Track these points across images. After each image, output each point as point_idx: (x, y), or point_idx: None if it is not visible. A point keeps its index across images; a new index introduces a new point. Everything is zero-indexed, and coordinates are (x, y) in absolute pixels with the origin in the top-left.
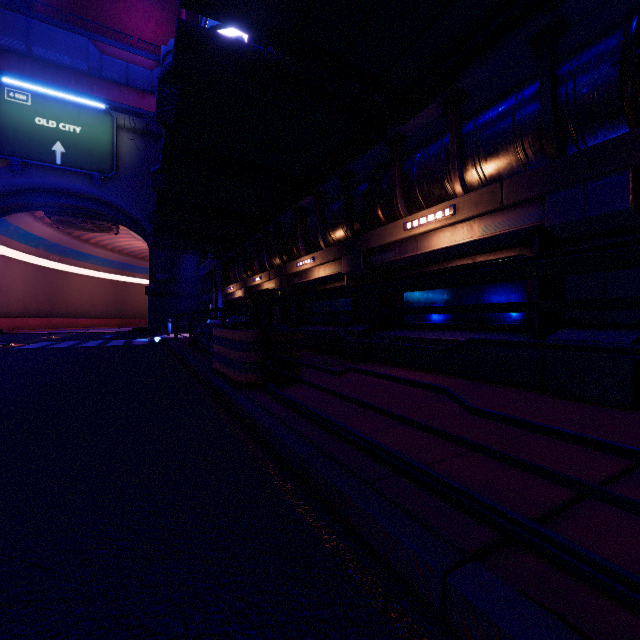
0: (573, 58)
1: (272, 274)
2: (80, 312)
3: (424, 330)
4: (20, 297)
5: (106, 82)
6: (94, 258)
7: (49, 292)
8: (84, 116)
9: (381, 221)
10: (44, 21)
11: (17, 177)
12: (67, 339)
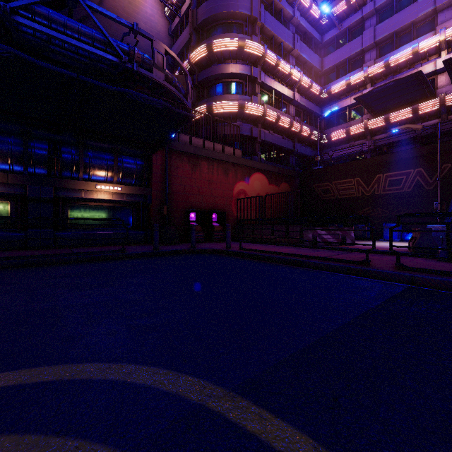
0: (32, 142)
1: None
2: None
3: None
4: None
5: None
6: None
7: None
8: None
9: None
10: None
11: None
12: None
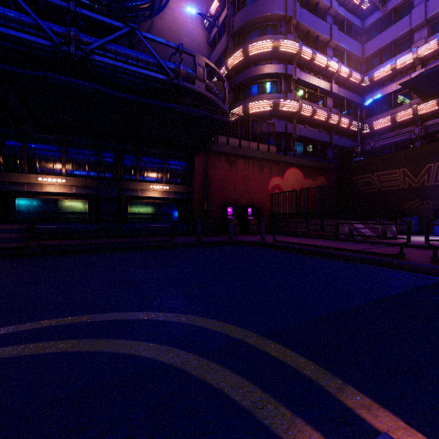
0: (103, 153)
1: None
2: None
3: (39, 224)
4: None
5: None
6: None
7: None
8: None
9: (3, 166)
10: None
11: None
12: None
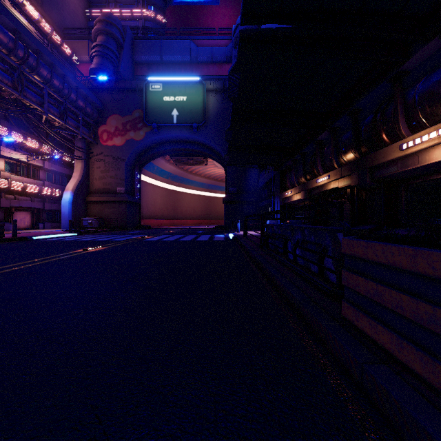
0: None
1: (346, 170)
2: (188, 216)
3: None
4: (160, 207)
5: (200, 64)
6: (195, 182)
7: (173, 204)
8: (188, 89)
9: None
10: (168, 39)
11: (155, 135)
12: (177, 233)
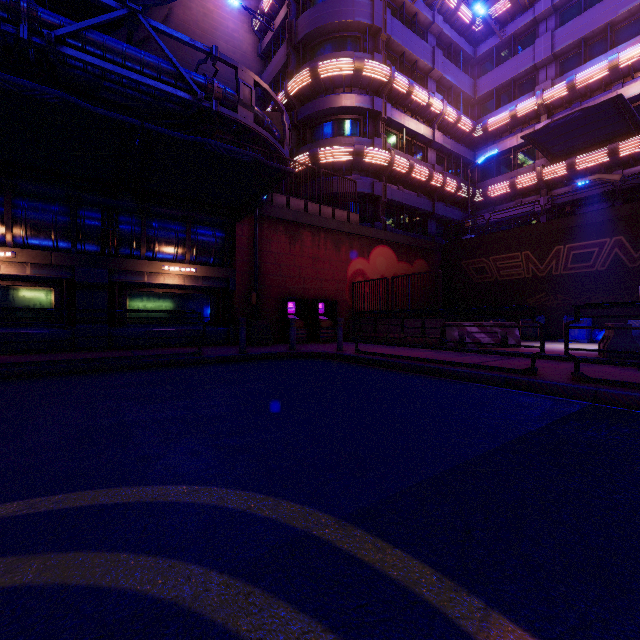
0: (82, 211)
1: None
2: None
3: None
4: None
5: None
6: None
7: None
8: None
9: None
10: None
11: None
12: None
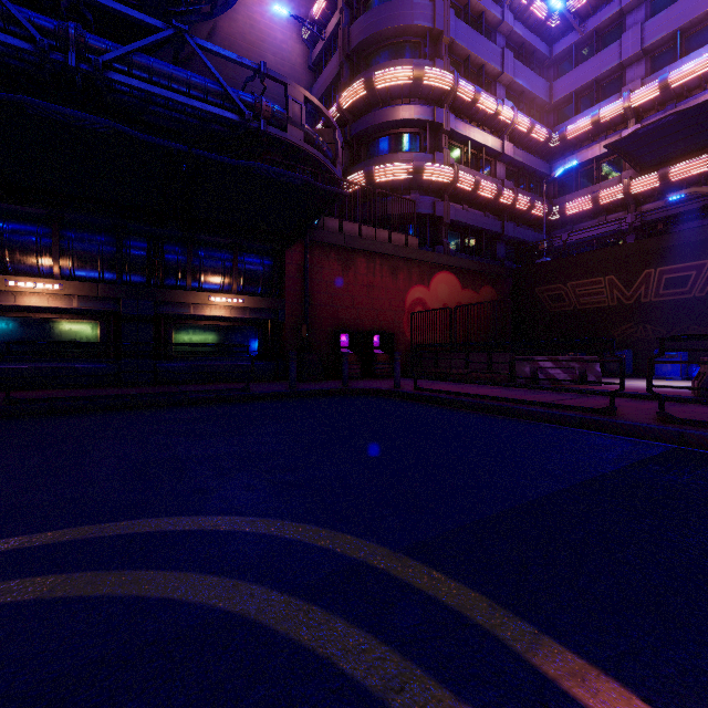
0: (127, 240)
1: None
2: None
3: (11, 362)
4: None
5: None
6: None
7: None
8: None
9: None
10: None
11: None
12: None
